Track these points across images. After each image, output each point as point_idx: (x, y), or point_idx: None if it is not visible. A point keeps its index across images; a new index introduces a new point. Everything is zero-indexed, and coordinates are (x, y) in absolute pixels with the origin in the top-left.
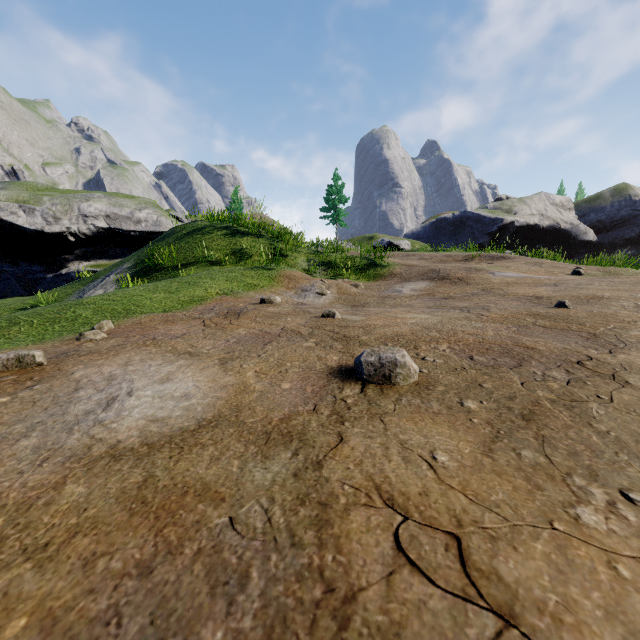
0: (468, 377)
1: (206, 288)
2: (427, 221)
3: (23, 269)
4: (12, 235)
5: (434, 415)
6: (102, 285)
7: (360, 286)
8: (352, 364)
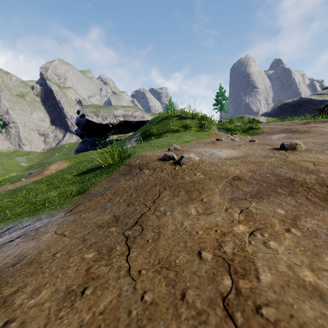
0: (324, 148)
1: (186, 138)
2: (275, 106)
3: (93, 139)
4: (91, 126)
5: (314, 153)
6: (130, 143)
7: (248, 137)
8: (277, 147)
